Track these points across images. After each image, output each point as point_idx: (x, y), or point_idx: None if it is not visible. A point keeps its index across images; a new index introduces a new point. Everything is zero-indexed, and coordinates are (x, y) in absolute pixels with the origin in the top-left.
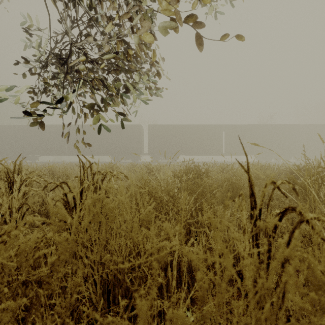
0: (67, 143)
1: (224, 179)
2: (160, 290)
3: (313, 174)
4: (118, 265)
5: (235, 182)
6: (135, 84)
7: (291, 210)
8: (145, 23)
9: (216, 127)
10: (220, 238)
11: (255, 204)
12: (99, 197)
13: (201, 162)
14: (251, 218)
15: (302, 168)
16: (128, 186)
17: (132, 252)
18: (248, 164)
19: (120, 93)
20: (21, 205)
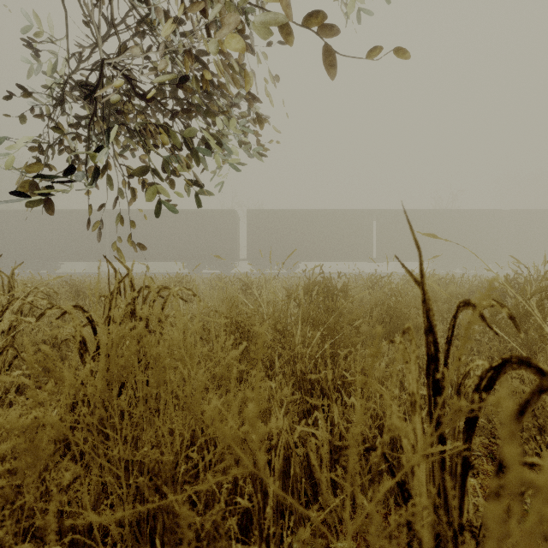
0: (98, 238)
1: (375, 301)
2: (250, 514)
3: (534, 292)
4: (88, 518)
5: (394, 306)
6: (221, 136)
7: (517, 363)
8: (232, 18)
9: (362, 214)
10: (367, 409)
11: (435, 349)
12: (132, 334)
13: (337, 273)
14: (428, 377)
15: (511, 282)
16: (208, 314)
17: (199, 438)
18: (422, 266)
19: (193, 151)
20: (2, 348)
